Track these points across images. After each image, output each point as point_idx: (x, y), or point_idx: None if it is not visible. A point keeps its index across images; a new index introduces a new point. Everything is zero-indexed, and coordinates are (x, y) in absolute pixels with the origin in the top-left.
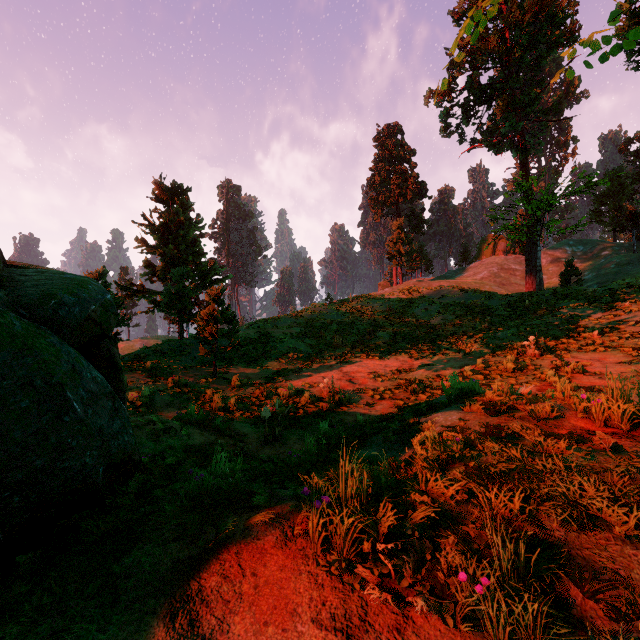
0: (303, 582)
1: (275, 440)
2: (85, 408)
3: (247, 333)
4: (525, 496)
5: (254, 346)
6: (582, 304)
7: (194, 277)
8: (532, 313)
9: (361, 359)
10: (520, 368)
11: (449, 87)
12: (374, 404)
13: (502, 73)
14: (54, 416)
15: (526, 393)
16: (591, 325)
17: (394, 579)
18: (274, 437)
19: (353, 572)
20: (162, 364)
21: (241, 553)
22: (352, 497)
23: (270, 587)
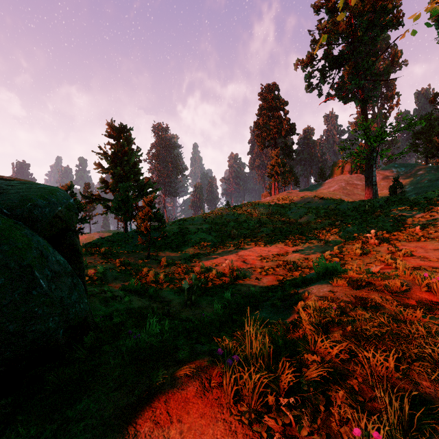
0: (219, 429)
1: (192, 304)
2: (49, 284)
3: (171, 228)
4: (396, 357)
5: (176, 237)
6: (407, 208)
7: (135, 189)
8: (371, 214)
9: (251, 246)
10: (365, 253)
11: (311, 57)
12: (261, 278)
13: (348, 47)
14: (24, 291)
15: (376, 271)
16: (414, 222)
17: (294, 427)
18: (191, 302)
19: (260, 421)
20: (112, 250)
21: (169, 401)
22: (256, 356)
23: (193, 433)
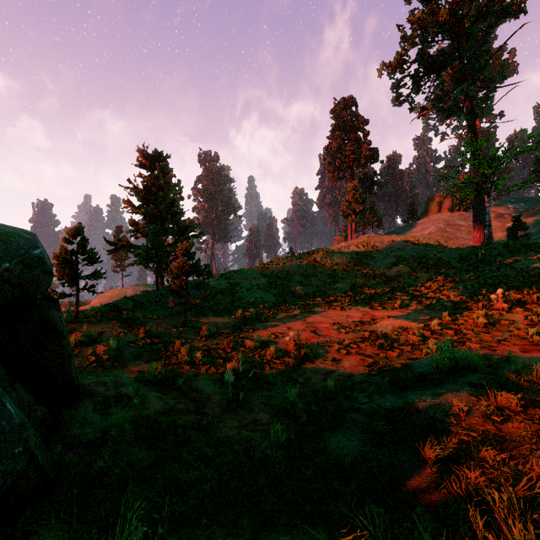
0: None
1: (238, 406)
2: None
3: (218, 283)
4: None
5: (224, 296)
6: None
7: (173, 233)
8: (487, 265)
9: (323, 309)
10: (492, 323)
11: (401, 59)
12: (341, 360)
13: (450, 45)
14: None
15: None
16: None
17: None
18: (237, 402)
19: None
20: (137, 314)
21: None
22: None
23: None
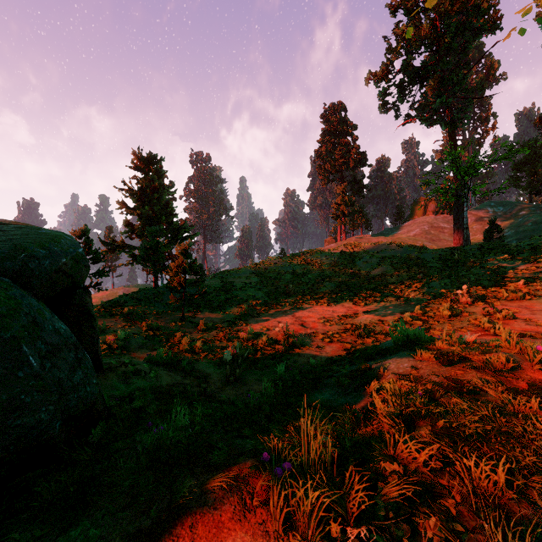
0: None
1: (236, 381)
2: (42, 362)
3: (212, 282)
4: (507, 467)
5: (218, 294)
6: (507, 257)
7: (167, 234)
8: (461, 265)
9: (311, 305)
10: (455, 314)
11: (387, 69)
12: (324, 347)
13: (433, 57)
14: (7, 372)
15: (472, 341)
16: (516, 276)
17: None
18: (235, 378)
19: None
20: (138, 310)
21: (196, 527)
22: (315, 462)
23: None
